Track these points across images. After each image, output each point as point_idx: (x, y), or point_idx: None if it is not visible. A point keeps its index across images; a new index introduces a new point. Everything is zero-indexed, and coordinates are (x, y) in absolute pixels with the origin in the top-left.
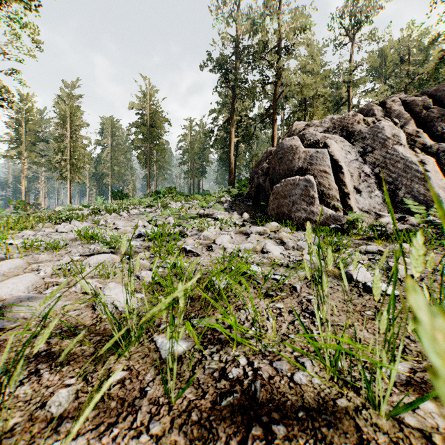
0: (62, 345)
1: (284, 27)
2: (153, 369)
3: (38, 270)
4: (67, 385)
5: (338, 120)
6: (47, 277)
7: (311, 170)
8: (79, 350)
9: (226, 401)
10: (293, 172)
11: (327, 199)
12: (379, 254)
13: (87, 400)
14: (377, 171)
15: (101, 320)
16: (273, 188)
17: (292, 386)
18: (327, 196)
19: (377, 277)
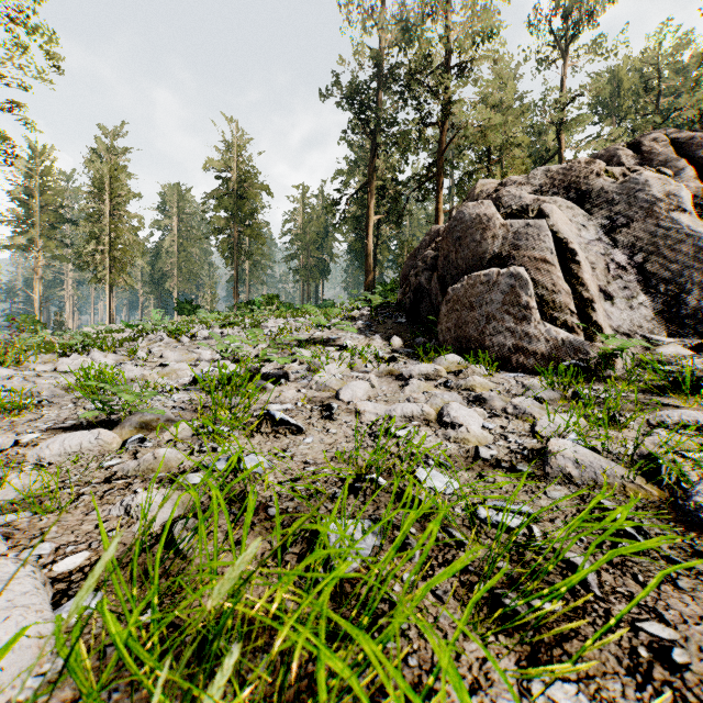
0: None
1: (456, 32)
2: None
3: None
4: None
5: (559, 172)
6: None
7: (518, 257)
8: None
9: None
10: (484, 263)
11: (551, 310)
12: None
13: None
14: (638, 260)
15: None
16: (448, 292)
17: None
18: (549, 305)
19: None
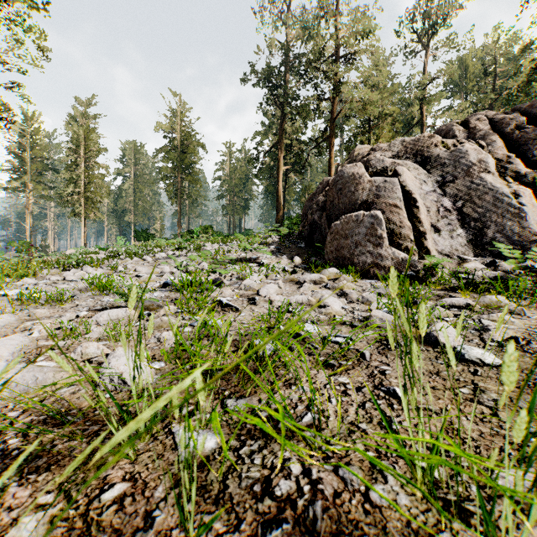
0: (44, 440)
1: (344, 31)
2: (167, 479)
3: (31, 330)
4: (40, 505)
5: (410, 143)
6: (42, 338)
7: (378, 203)
8: (67, 446)
9: (271, 535)
10: (356, 207)
11: (399, 239)
12: (468, 309)
13: (65, 533)
14: (459, 205)
15: None
16: (331, 226)
17: (368, 510)
18: (398, 236)
19: (512, 355)
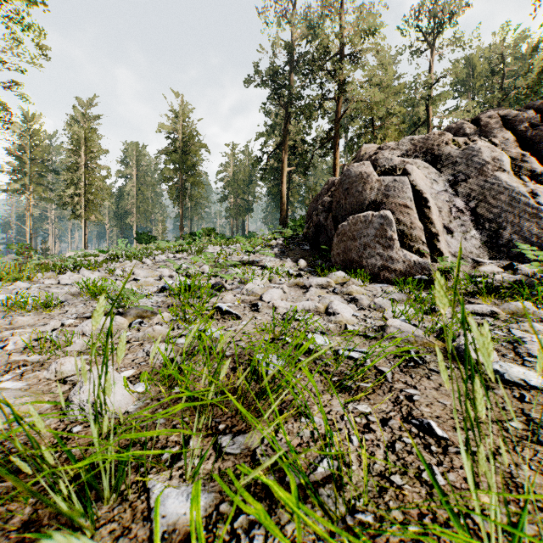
0: None
1: (349, 30)
2: None
3: (7, 342)
4: None
5: (420, 141)
6: (17, 351)
7: (388, 203)
8: (4, 512)
9: None
10: (364, 207)
11: (409, 241)
12: (493, 317)
13: None
14: (472, 205)
15: (67, 438)
16: (338, 228)
17: None
18: (408, 237)
19: None
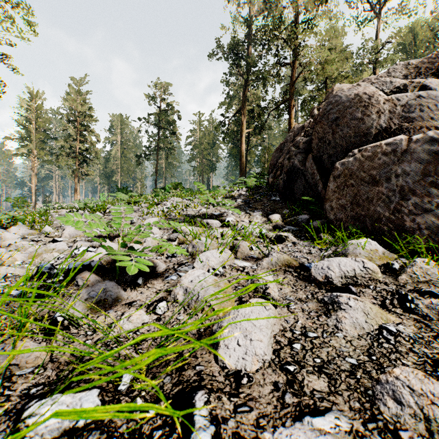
0: None
1: (303, 0)
2: None
3: None
4: None
5: (424, 61)
6: None
7: (413, 129)
8: None
9: None
10: (369, 138)
11: None
12: None
13: None
14: None
15: None
16: (335, 167)
17: None
18: None
19: None
